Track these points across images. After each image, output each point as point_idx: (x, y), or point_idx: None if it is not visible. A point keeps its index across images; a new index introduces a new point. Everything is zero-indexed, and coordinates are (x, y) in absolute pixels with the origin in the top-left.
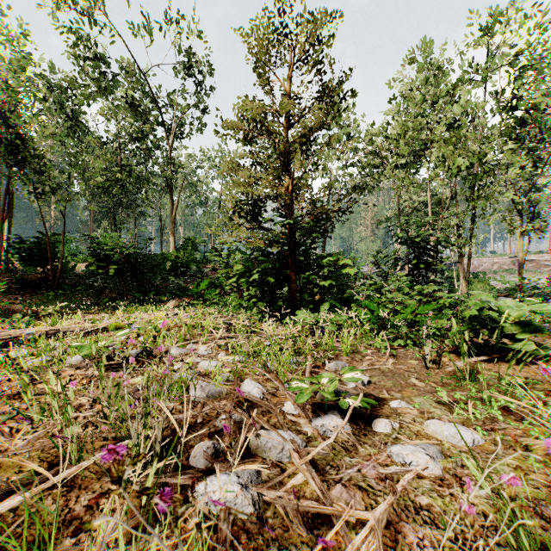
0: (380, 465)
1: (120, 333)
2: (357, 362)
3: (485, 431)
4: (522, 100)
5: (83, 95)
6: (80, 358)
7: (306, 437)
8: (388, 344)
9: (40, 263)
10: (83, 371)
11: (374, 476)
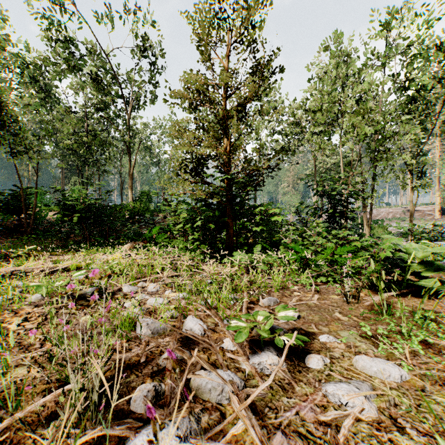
0: (317, 406)
1: (76, 274)
2: (287, 298)
3: (409, 366)
4: (413, 82)
5: (55, 72)
6: (40, 296)
7: (244, 375)
8: (313, 281)
9: (15, 212)
10: (41, 309)
11: (312, 419)
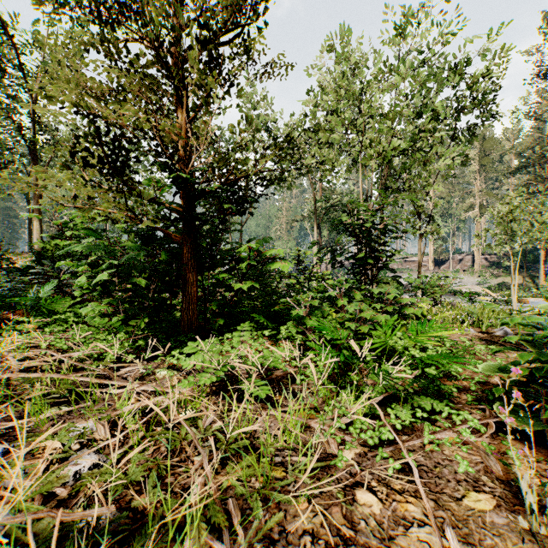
0: None
1: None
2: None
3: None
4: (426, 108)
5: None
6: None
7: None
8: (403, 446)
9: None
10: None
11: None
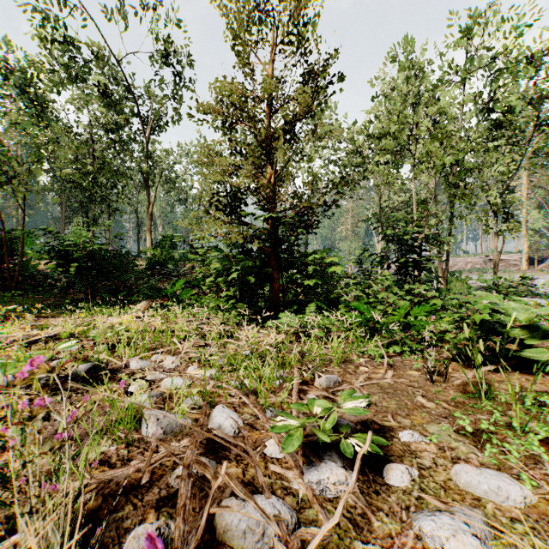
0: None
1: (63, 346)
2: (351, 375)
3: (532, 481)
4: (499, 102)
5: (50, 81)
6: (11, 377)
7: (296, 501)
8: (384, 352)
9: None
10: (8, 396)
11: None
